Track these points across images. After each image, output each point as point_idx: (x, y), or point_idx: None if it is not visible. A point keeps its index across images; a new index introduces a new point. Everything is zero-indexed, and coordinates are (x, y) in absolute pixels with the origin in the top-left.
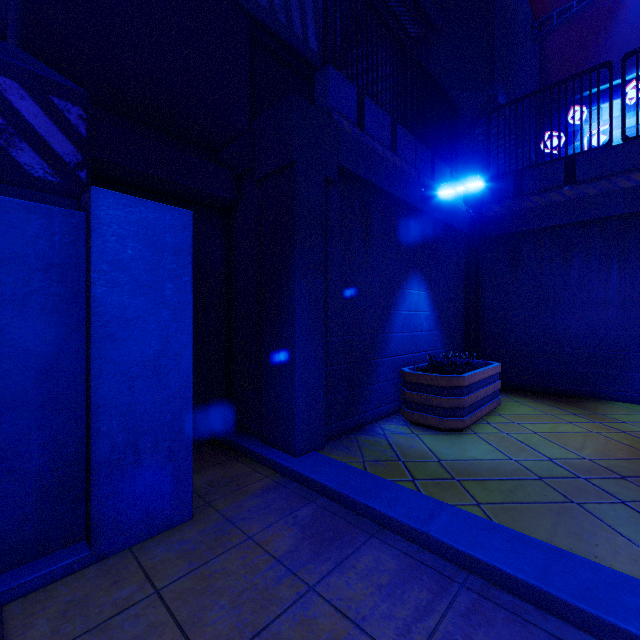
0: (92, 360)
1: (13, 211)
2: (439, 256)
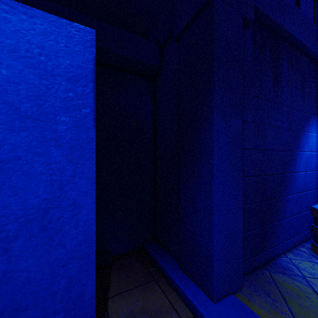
0: None
1: None
2: None
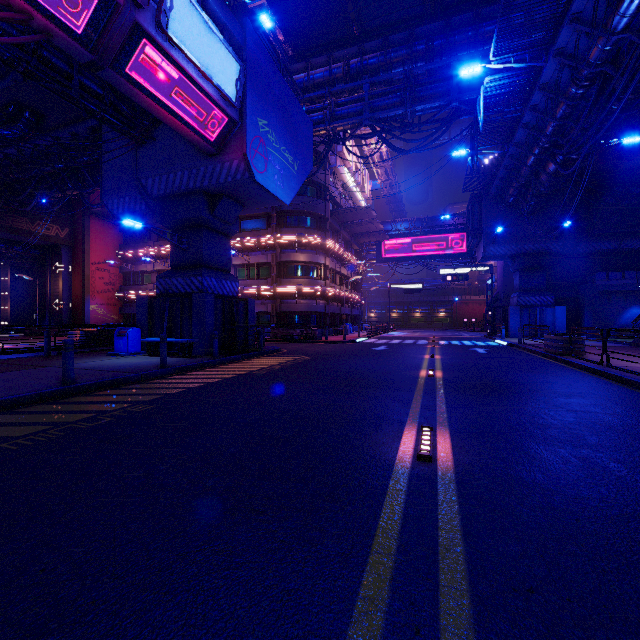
0: (555, 321)
1: (549, 309)
2: None
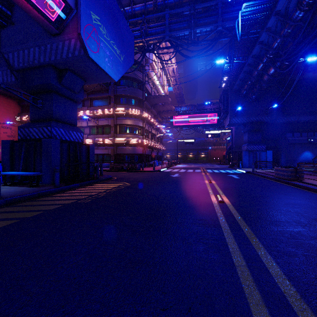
0: (266, 159)
1: (263, 152)
2: (315, 147)
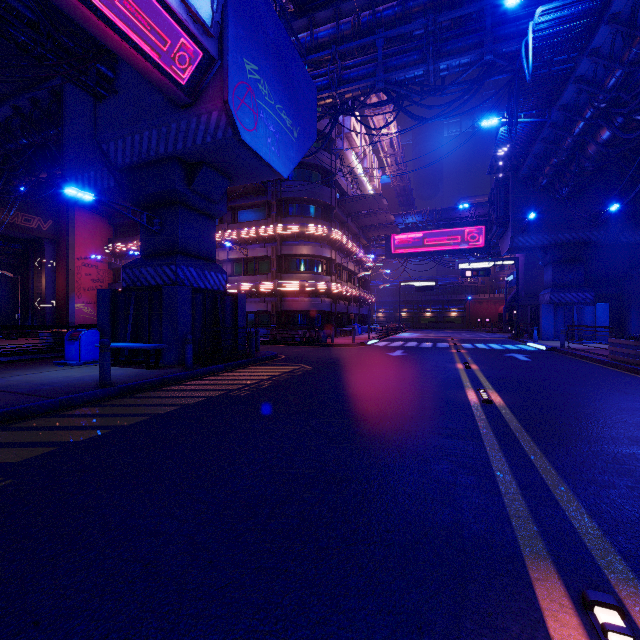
0: (596, 321)
1: (588, 307)
2: None
